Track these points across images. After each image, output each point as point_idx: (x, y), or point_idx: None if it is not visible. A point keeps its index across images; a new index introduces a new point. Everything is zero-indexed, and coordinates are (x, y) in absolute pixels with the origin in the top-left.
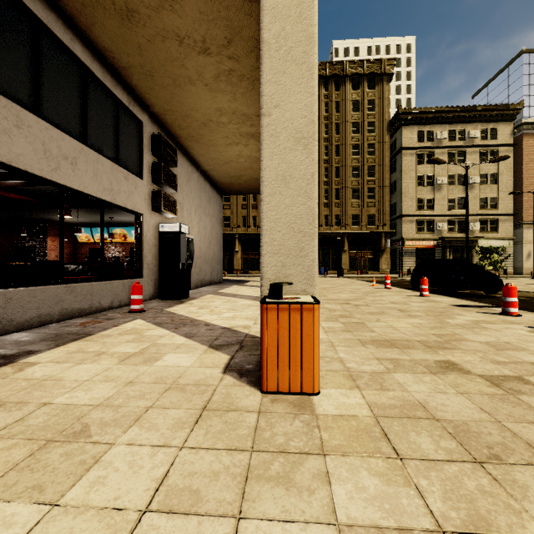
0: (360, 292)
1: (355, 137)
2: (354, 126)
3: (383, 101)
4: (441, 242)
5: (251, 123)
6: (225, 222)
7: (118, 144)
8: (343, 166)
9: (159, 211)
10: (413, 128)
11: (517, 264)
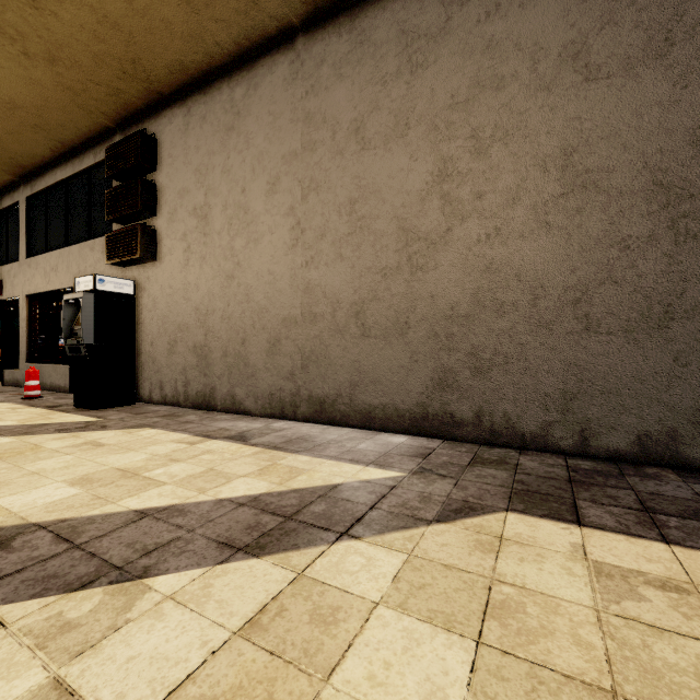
0: None
1: None
2: None
3: None
4: None
5: None
6: None
7: (90, 217)
8: None
9: (119, 264)
10: None
11: None
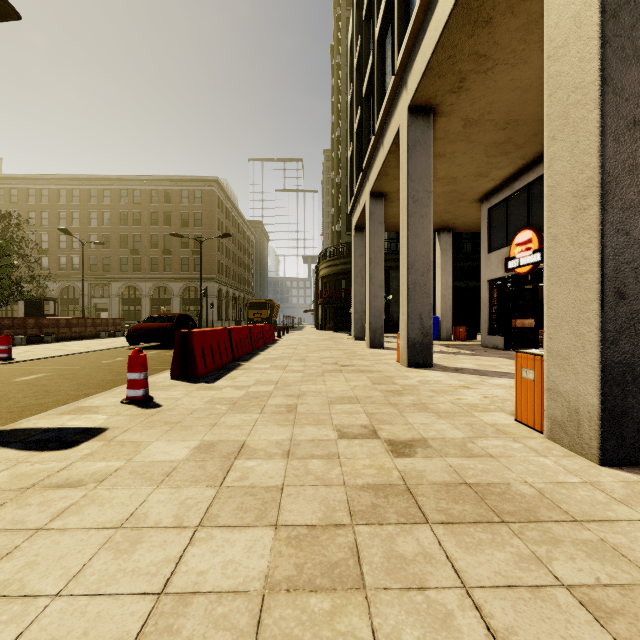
0: None
1: None
2: None
3: None
4: None
5: None
6: None
7: None
8: None
9: None
10: None
11: None
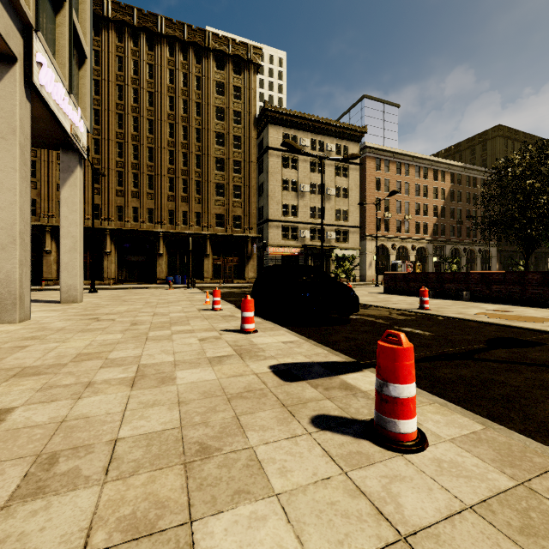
0: (149, 324)
1: (219, 124)
2: (218, 111)
3: (250, 91)
4: (304, 250)
5: None
6: None
7: None
8: (205, 155)
9: None
10: (279, 128)
11: (363, 273)
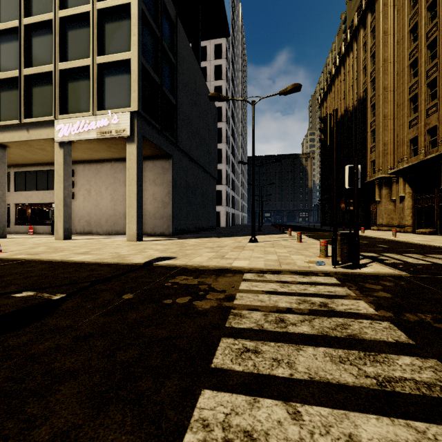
0: None
1: None
2: None
3: None
4: None
5: (31, 150)
6: (431, 139)
7: (48, 184)
8: None
9: None
10: None
11: None
